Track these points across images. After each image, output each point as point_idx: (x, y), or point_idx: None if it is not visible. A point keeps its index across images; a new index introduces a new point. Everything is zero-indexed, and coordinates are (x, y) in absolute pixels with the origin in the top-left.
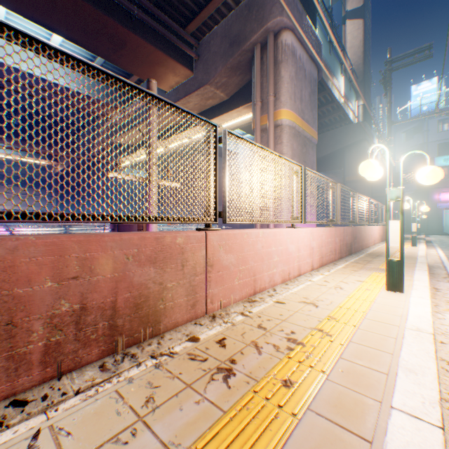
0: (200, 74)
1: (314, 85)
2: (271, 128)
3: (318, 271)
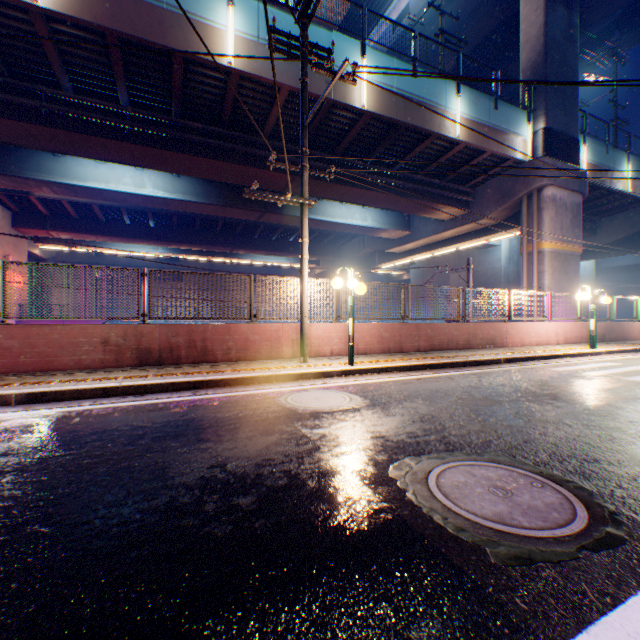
0: (474, 212)
1: (576, 209)
2: (533, 255)
3: (561, 345)
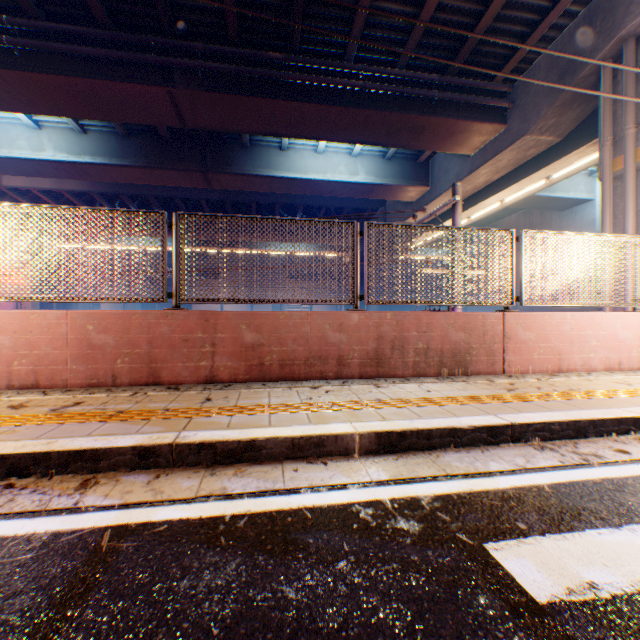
0: (514, 125)
1: None
2: (627, 174)
3: None
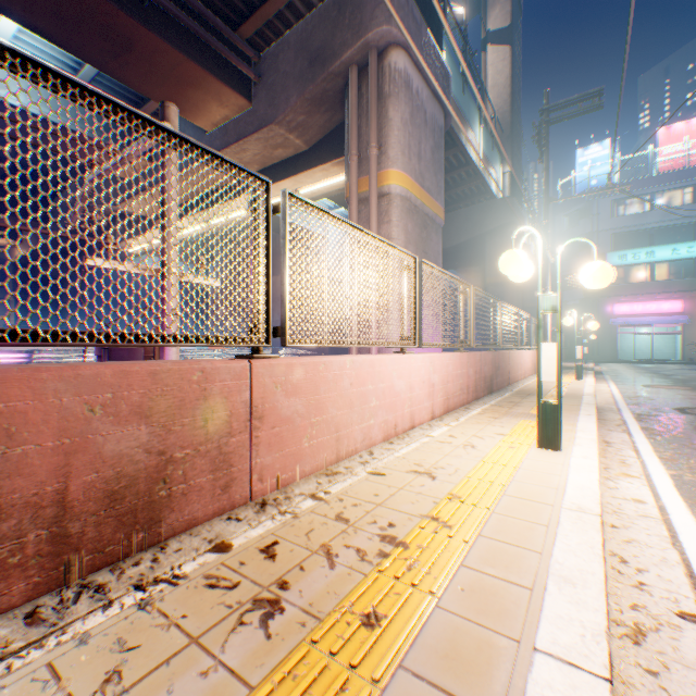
0: (262, 106)
1: (440, 136)
2: (373, 197)
3: (442, 420)
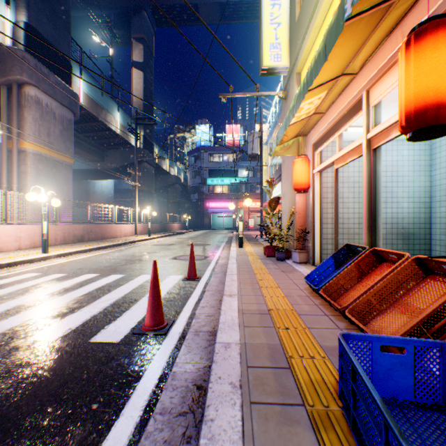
0: None
1: (69, 124)
2: (16, 152)
3: (26, 250)
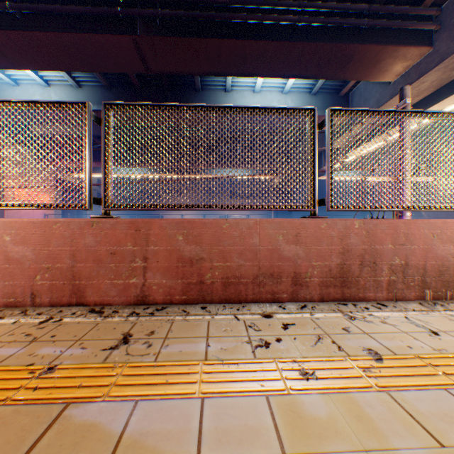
0: (442, 45)
1: None
2: None
3: None
